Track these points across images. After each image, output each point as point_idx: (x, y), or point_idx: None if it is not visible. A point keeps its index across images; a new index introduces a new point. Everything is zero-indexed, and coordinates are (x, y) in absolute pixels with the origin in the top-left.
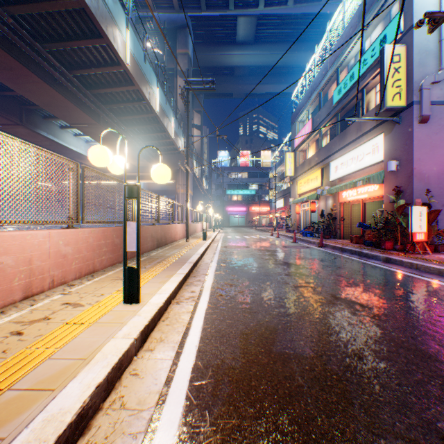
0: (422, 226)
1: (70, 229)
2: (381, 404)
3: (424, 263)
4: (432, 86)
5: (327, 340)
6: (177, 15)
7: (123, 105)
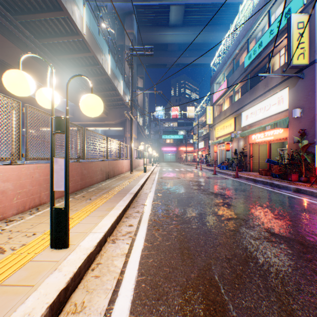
0: None
1: (10, 166)
2: None
3: None
4: None
5: (290, 307)
6: (125, 4)
7: (82, 68)
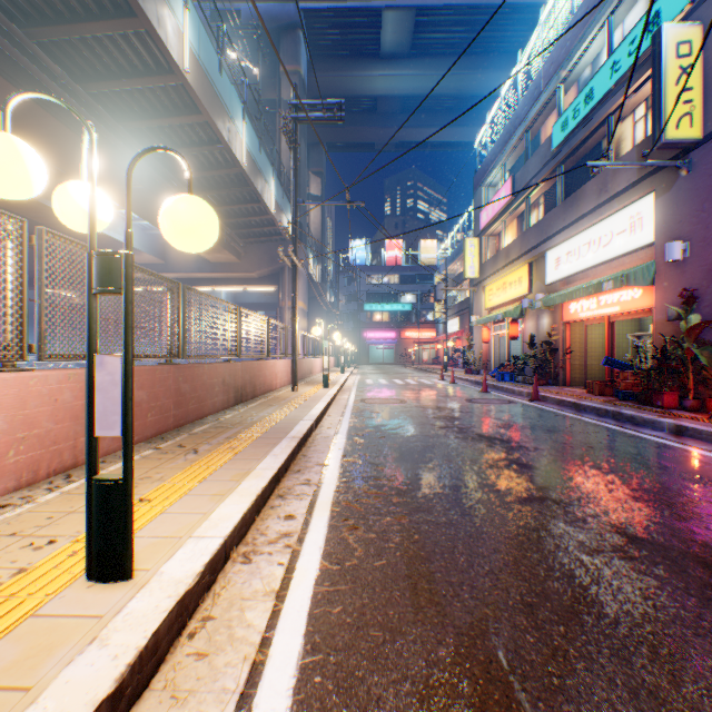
0: None
1: None
2: None
3: None
4: None
5: None
6: (280, 7)
7: (183, 151)
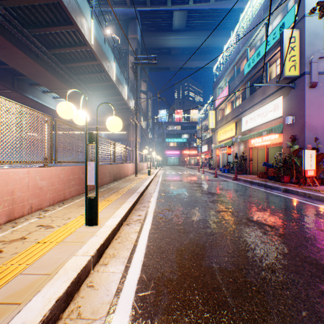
0: (312, 165)
1: (45, 168)
2: (295, 313)
3: (315, 193)
4: (319, 60)
5: (245, 255)
6: (129, 10)
7: (88, 75)
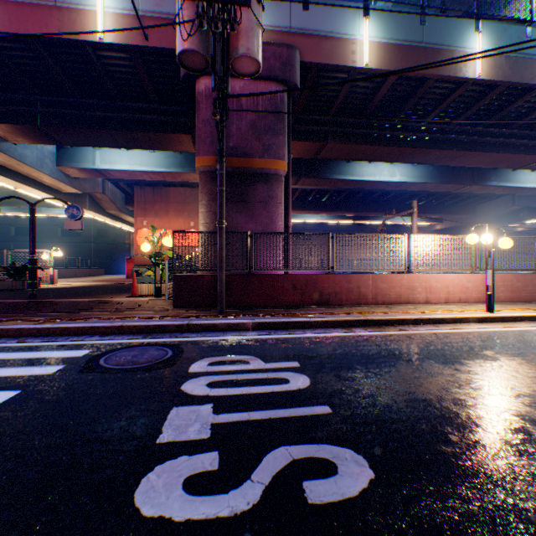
0: None
1: (469, 274)
2: None
3: None
4: None
5: None
6: None
7: None
